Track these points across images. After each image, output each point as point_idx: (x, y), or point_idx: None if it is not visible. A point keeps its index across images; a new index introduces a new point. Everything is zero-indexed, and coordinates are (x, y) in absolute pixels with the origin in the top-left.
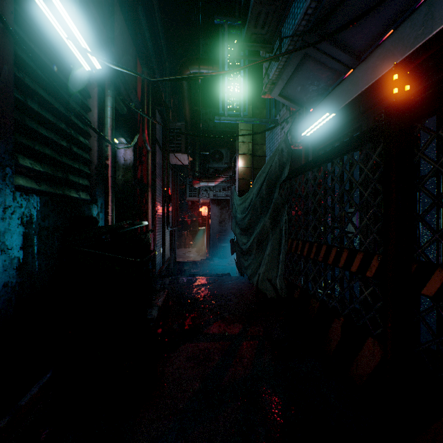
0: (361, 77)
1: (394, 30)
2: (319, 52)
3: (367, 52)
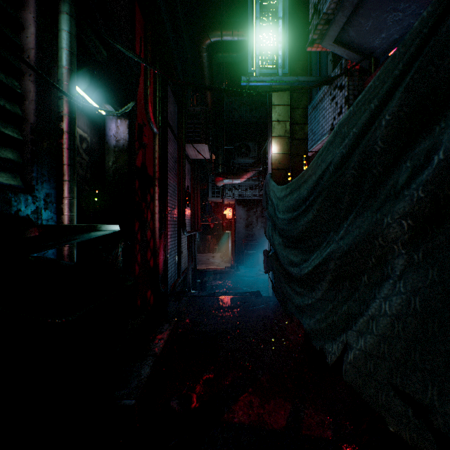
0: None
1: None
2: None
3: None
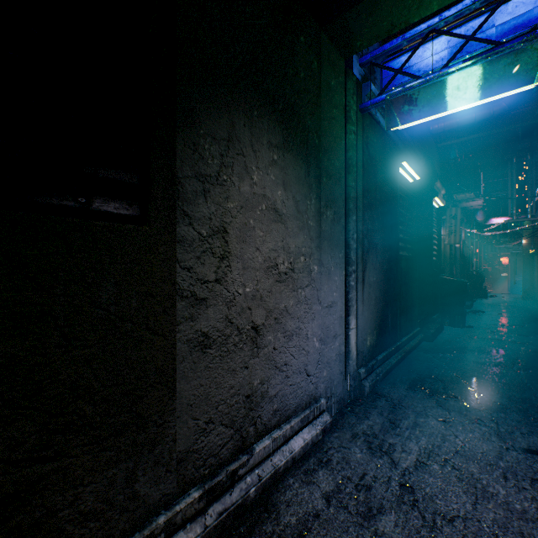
0: None
1: None
2: None
3: None
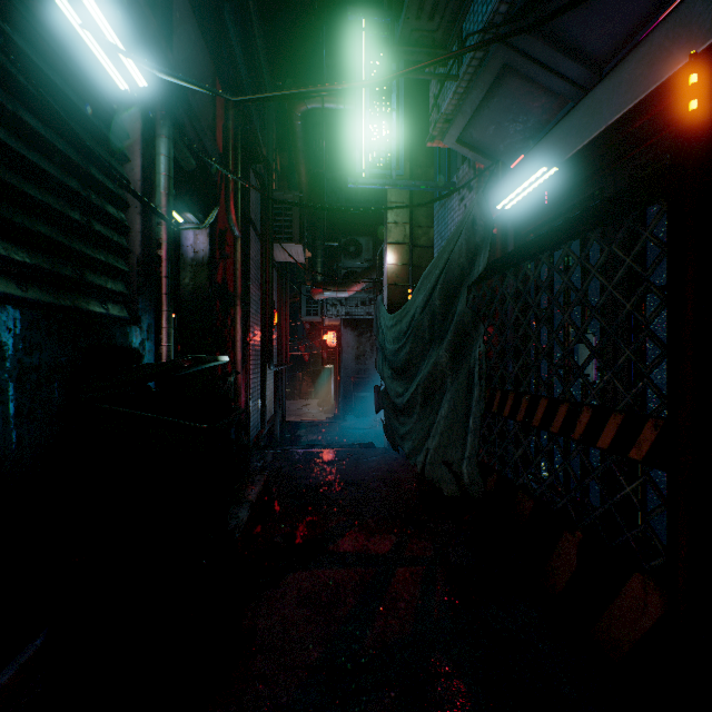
0: (607, 100)
1: (668, 14)
2: (529, 61)
3: (614, 60)
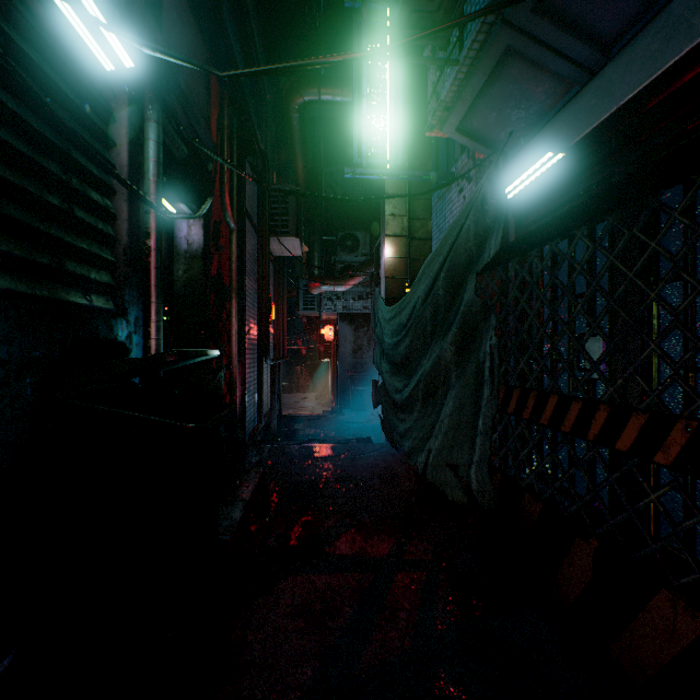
0: (619, 79)
1: None
2: (533, 43)
3: (624, 39)
